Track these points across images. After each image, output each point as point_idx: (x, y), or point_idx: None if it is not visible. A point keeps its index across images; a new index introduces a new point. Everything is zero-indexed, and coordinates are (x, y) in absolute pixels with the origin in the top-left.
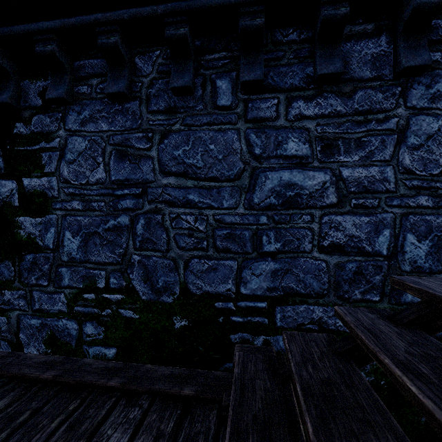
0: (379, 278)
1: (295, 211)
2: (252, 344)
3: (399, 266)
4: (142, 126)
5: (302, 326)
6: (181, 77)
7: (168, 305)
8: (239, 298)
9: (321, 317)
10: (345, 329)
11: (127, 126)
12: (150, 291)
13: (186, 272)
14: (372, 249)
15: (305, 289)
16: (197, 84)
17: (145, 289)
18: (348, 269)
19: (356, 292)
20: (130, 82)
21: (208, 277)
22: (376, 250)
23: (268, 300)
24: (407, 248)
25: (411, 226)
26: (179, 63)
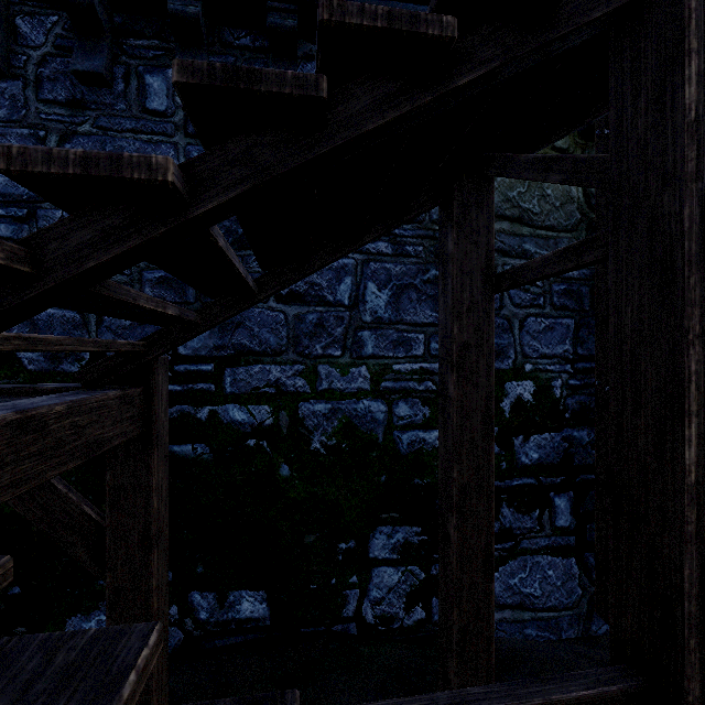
0: (341, 331)
1: (248, 253)
2: (194, 418)
3: (361, 317)
4: (28, 118)
5: (257, 390)
6: (88, 59)
7: (71, 376)
8: (177, 360)
9: (279, 378)
10: (306, 389)
11: (2, 116)
12: (41, 357)
13: (100, 329)
14: (334, 299)
15: (261, 345)
16: (117, 75)
17: (33, 355)
18: (309, 321)
19: (317, 347)
20: (7, 51)
21: (134, 336)
22: (337, 300)
23: (216, 361)
24: (369, 298)
25: (372, 274)
26: (86, 39)
